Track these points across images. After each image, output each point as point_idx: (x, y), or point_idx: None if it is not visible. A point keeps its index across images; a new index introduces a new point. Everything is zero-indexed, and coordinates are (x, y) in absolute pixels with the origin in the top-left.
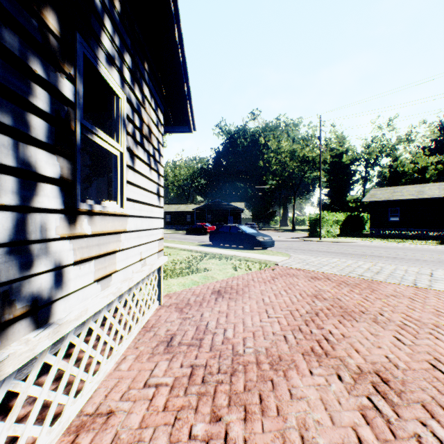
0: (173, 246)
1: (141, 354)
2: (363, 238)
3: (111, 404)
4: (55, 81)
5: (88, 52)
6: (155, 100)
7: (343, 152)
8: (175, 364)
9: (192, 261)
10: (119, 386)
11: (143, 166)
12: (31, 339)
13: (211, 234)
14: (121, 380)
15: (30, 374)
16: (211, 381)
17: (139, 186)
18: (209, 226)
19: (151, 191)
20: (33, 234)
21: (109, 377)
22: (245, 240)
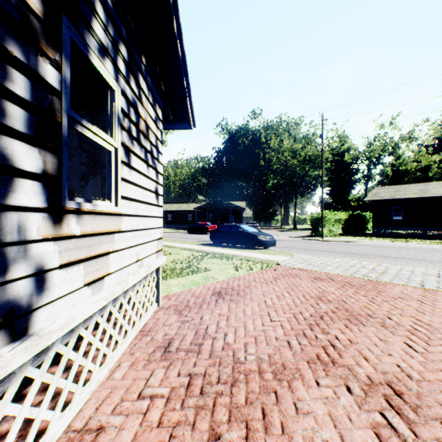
0: (173, 245)
1: (136, 361)
2: (366, 238)
3: (101, 419)
4: (36, 66)
5: (76, 37)
6: (153, 95)
7: (345, 151)
8: (172, 373)
9: (193, 260)
10: (111, 398)
11: (140, 162)
12: (4, 355)
13: (212, 233)
14: (114, 390)
15: (7, 391)
16: (210, 393)
17: (135, 184)
18: (210, 225)
19: (149, 189)
20: (9, 235)
21: (101, 387)
22: (246, 239)
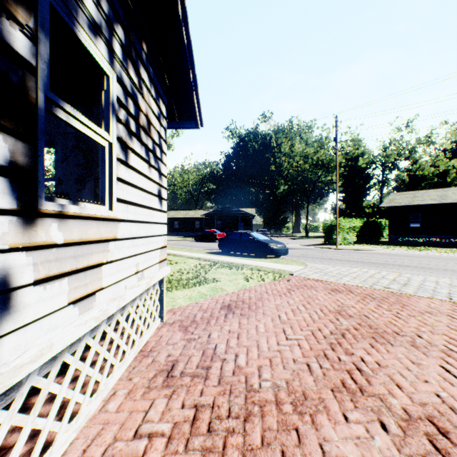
0: (180, 254)
1: (134, 389)
2: (382, 246)
3: None
4: None
5: (58, 4)
6: (156, 87)
7: (359, 156)
8: (175, 403)
9: (200, 270)
10: (103, 436)
11: (141, 162)
12: None
13: (221, 241)
14: (106, 427)
15: None
16: (219, 430)
17: (134, 186)
18: (218, 233)
19: (151, 192)
20: None
21: (91, 422)
22: (256, 247)
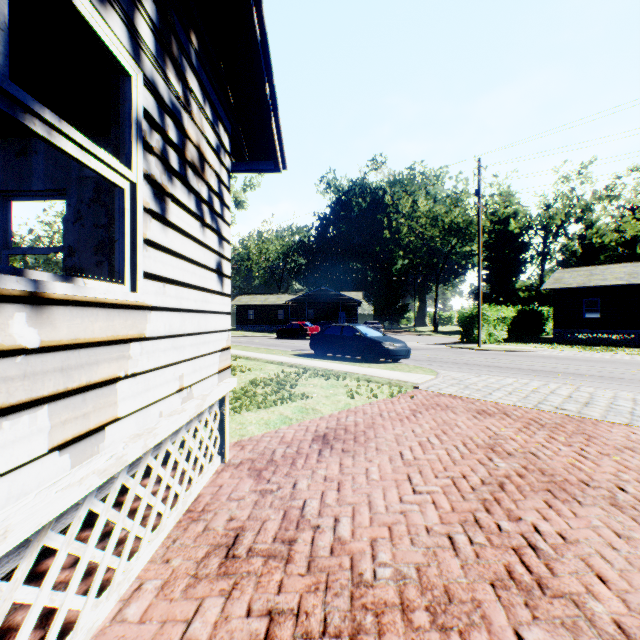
0: (255, 357)
1: (172, 579)
2: (545, 345)
3: None
4: None
5: None
6: (213, 105)
7: (510, 217)
8: (237, 607)
9: (283, 381)
10: None
11: (187, 217)
12: None
13: (314, 338)
14: None
15: None
16: None
17: (176, 254)
18: (310, 326)
19: (204, 264)
20: None
21: None
22: (365, 348)
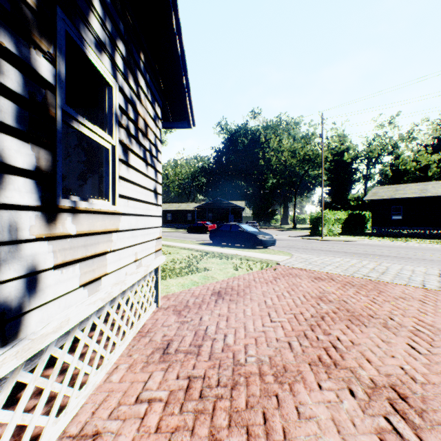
0: (173, 245)
1: (134, 363)
2: (366, 237)
3: (98, 424)
4: (28, 58)
5: (72, 31)
6: (152, 92)
7: (344, 151)
8: (171, 375)
9: (192, 260)
10: (108, 401)
11: (139, 161)
12: None
13: (212, 232)
14: (111, 394)
15: None
16: (209, 396)
17: (133, 183)
18: (209, 225)
19: (147, 187)
20: None
21: (98, 390)
22: (246, 239)
